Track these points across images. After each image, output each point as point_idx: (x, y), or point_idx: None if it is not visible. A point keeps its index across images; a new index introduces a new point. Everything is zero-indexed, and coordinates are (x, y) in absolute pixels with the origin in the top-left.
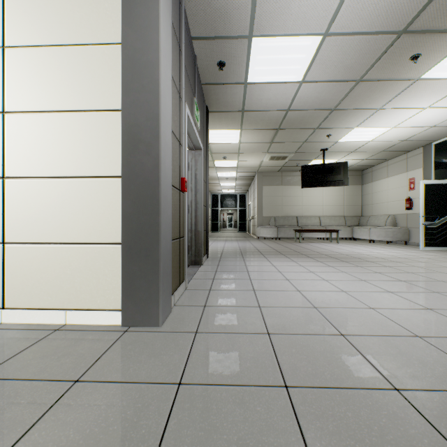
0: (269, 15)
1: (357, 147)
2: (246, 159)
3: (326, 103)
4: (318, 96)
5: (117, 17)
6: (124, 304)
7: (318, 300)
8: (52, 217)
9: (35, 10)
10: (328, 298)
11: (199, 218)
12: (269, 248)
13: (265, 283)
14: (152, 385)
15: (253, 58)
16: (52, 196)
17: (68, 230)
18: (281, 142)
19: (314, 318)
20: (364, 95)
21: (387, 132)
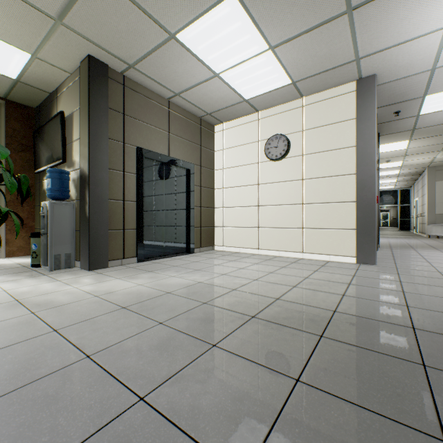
0: (441, 85)
1: None
2: (413, 159)
3: None
4: None
5: (353, 135)
6: (357, 254)
7: None
8: (323, 219)
9: (316, 139)
10: None
11: None
12: None
13: (437, 260)
14: (387, 273)
15: (425, 103)
16: (323, 210)
17: (330, 224)
18: None
19: None
20: None
21: None
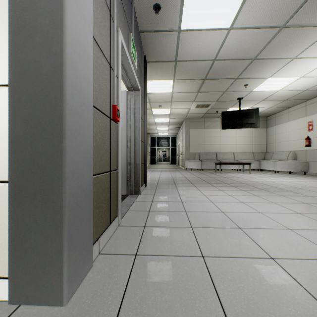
0: None
1: (267, 96)
2: (177, 107)
3: (248, 52)
4: (242, 45)
5: None
6: (12, 271)
7: (269, 244)
8: None
9: None
10: (279, 241)
11: (137, 152)
12: (196, 177)
13: (201, 216)
14: None
15: None
16: None
17: None
18: (205, 92)
19: (283, 284)
20: (283, 43)
21: (295, 82)
